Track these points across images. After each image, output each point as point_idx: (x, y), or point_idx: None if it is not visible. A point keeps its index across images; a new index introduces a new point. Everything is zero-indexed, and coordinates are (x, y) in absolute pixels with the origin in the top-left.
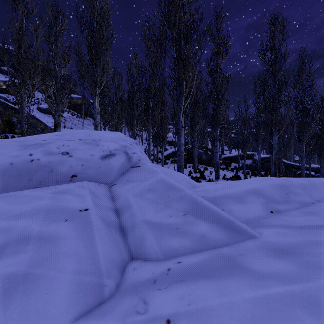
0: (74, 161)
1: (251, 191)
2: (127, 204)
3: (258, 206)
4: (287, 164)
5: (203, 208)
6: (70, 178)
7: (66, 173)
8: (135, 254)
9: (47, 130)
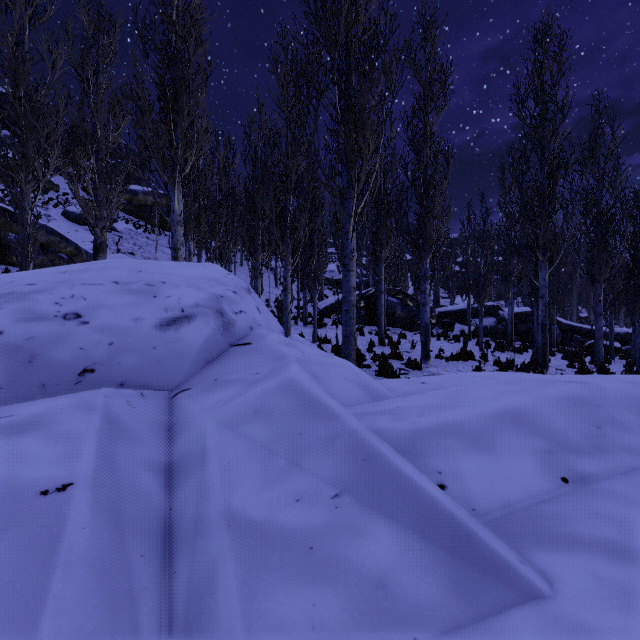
0: (91, 335)
1: (508, 416)
2: (198, 451)
3: (529, 462)
4: (566, 327)
5: (386, 477)
6: (77, 376)
7: (68, 366)
8: (182, 637)
9: (80, 258)
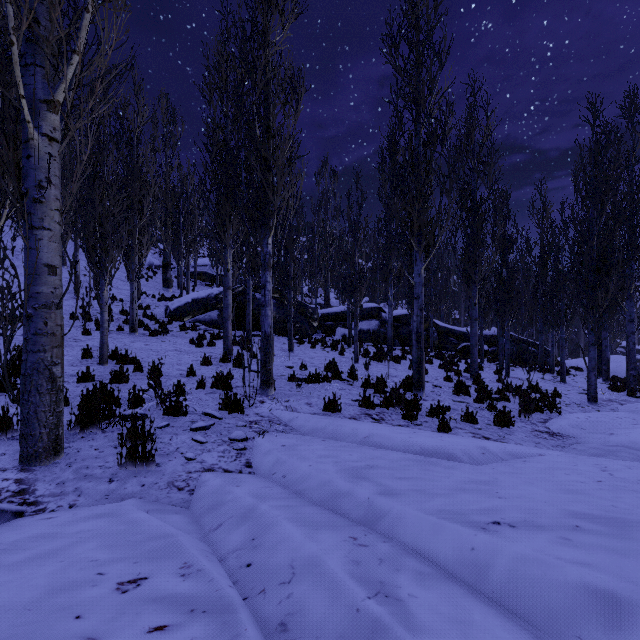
0: None
1: None
2: None
3: None
4: (443, 330)
5: None
6: None
7: None
8: None
9: None
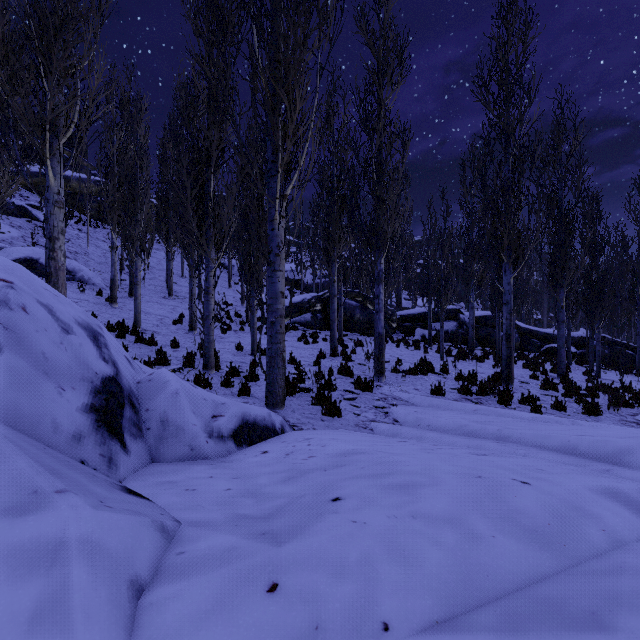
0: None
1: None
2: None
3: None
4: (524, 331)
5: None
6: None
7: None
8: None
9: None
